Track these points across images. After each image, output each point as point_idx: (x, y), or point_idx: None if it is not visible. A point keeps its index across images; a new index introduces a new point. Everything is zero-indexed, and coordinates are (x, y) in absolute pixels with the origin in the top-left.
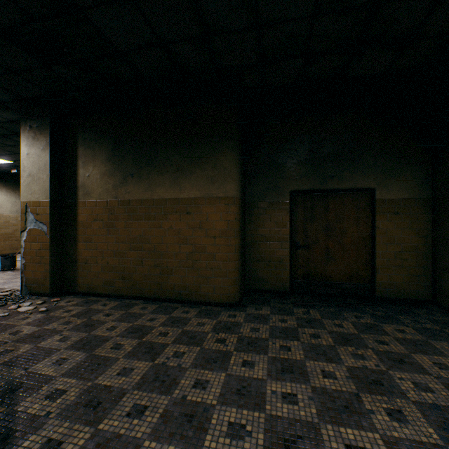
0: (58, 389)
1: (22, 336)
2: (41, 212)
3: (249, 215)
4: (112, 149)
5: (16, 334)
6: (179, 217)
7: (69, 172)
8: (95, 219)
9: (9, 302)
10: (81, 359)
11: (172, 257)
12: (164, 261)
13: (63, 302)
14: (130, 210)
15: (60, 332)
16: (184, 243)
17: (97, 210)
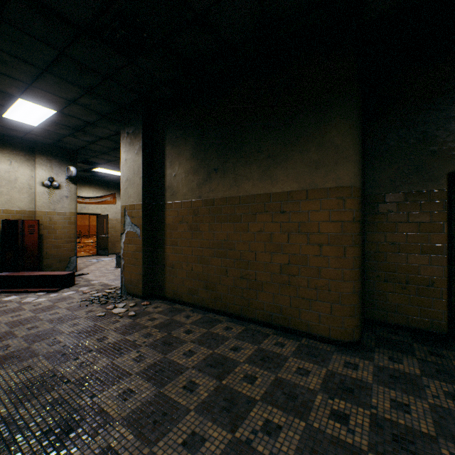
0: (110, 447)
1: (105, 344)
2: (135, 215)
3: (370, 214)
4: (196, 144)
5: (101, 341)
6: (271, 218)
7: (158, 174)
8: (180, 222)
9: (110, 300)
10: (147, 397)
11: (261, 269)
12: (251, 272)
13: (151, 307)
14: (214, 210)
15: (138, 347)
16: (277, 252)
17: (182, 211)
